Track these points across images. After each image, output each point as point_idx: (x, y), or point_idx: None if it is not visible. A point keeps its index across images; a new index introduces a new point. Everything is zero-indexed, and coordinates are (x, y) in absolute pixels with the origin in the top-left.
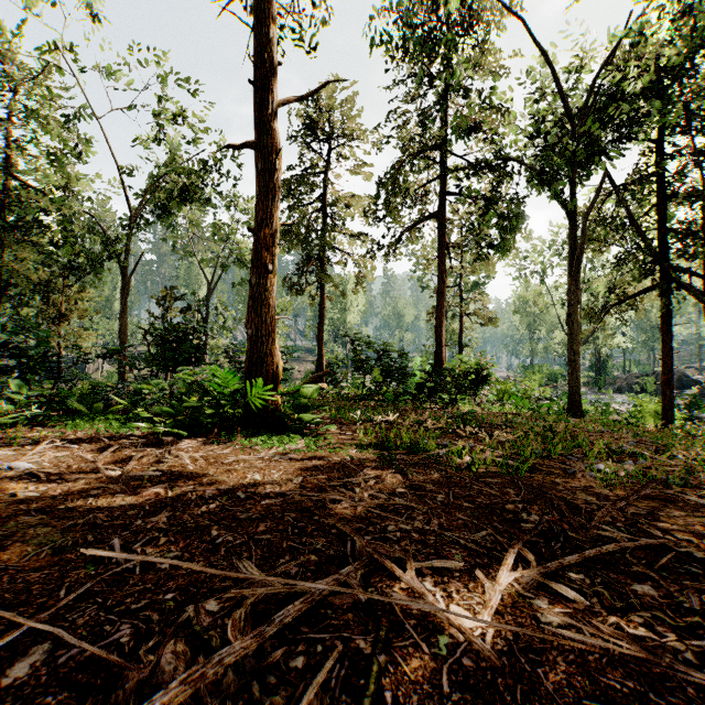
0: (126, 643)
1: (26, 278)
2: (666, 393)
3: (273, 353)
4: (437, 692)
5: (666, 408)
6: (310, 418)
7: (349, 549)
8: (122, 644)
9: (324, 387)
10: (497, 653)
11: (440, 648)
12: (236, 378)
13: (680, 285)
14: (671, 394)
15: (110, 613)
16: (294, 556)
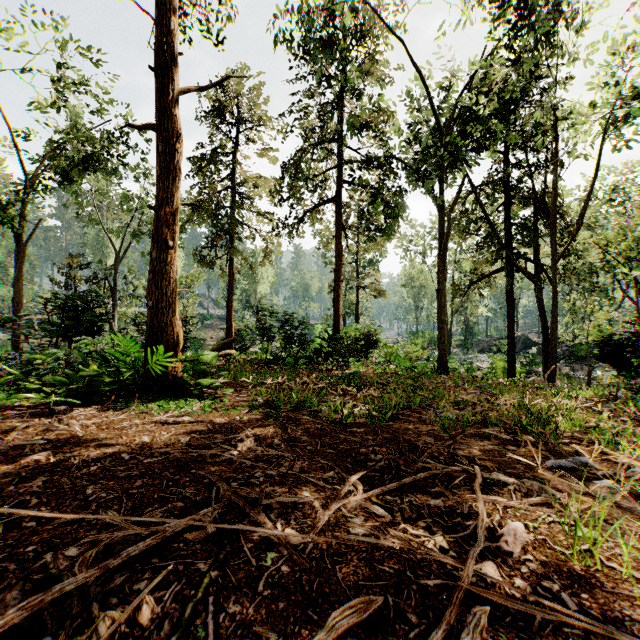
0: None
1: None
2: (511, 353)
3: (174, 323)
4: (252, 592)
5: (511, 364)
6: (208, 382)
7: (214, 494)
8: None
9: (232, 353)
10: (310, 560)
11: (266, 561)
12: (134, 347)
13: (519, 268)
14: (514, 354)
15: None
16: (163, 505)
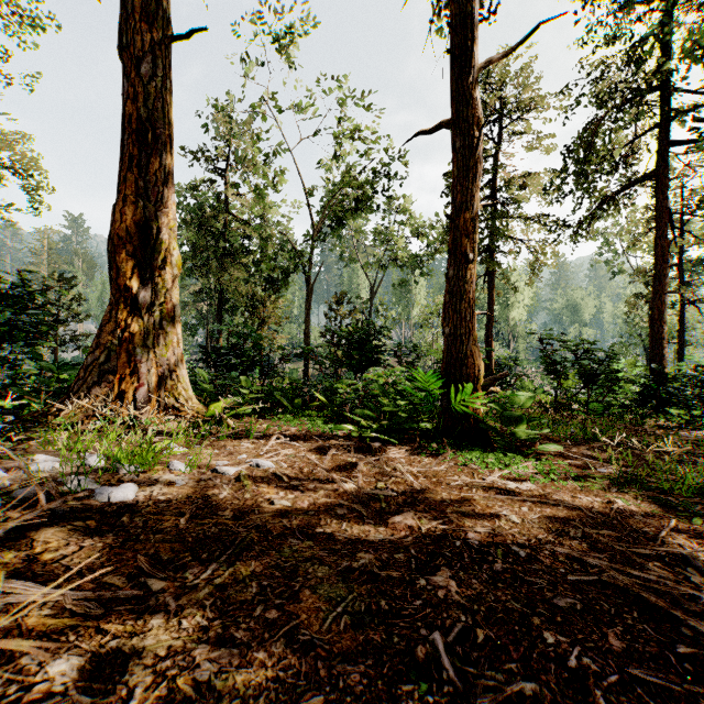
0: None
1: (238, 293)
2: None
3: (474, 353)
4: None
5: None
6: (526, 433)
7: None
8: None
9: (496, 390)
10: None
11: None
12: (438, 382)
13: None
14: None
15: None
16: None
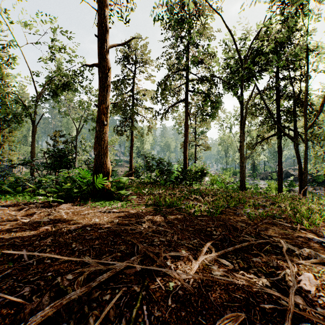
0: (27, 295)
1: None
2: (280, 180)
3: (107, 162)
4: (166, 304)
5: (280, 186)
6: (124, 192)
7: (136, 249)
8: (25, 295)
9: (133, 178)
10: (193, 288)
11: (169, 287)
12: (88, 174)
13: (285, 134)
14: (281, 180)
15: (20, 282)
16: (110, 254)
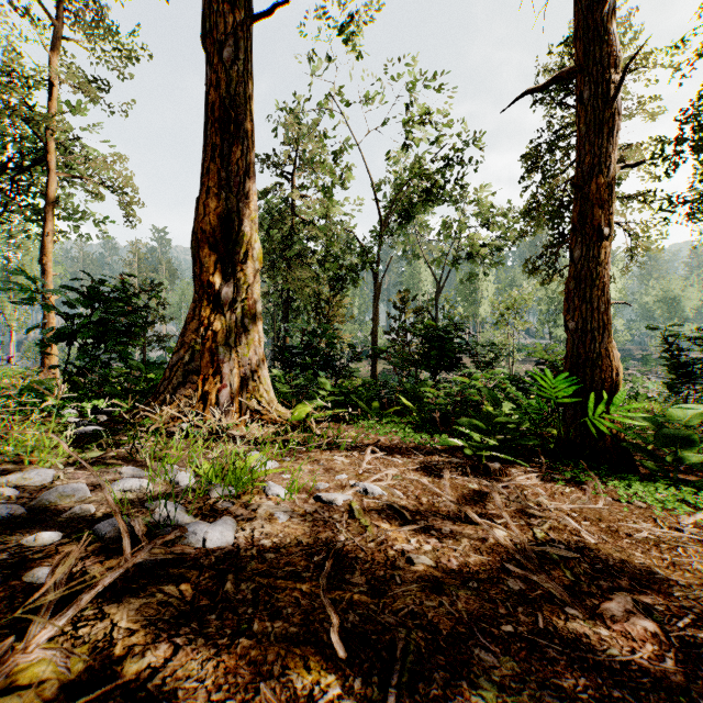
0: None
1: (304, 293)
2: None
3: (610, 353)
4: None
5: None
6: (699, 459)
7: None
8: None
9: None
10: None
11: None
12: (570, 389)
13: None
14: None
15: None
16: None
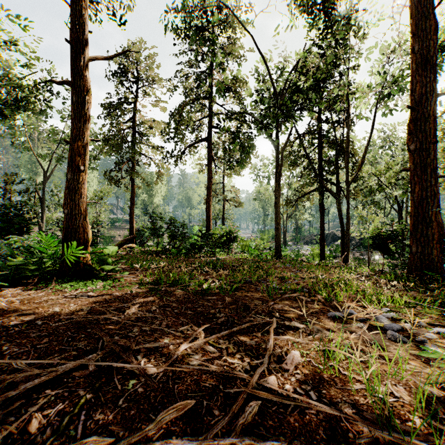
0: None
1: None
2: (322, 244)
3: (84, 225)
4: (114, 406)
5: (322, 252)
6: (110, 268)
7: (100, 345)
8: None
9: (133, 246)
10: (159, 383)
11: (128, 386)
12: (52, 243)
13: (327, 189)
14: (324, 245)
15: None
16: (61, 354)
